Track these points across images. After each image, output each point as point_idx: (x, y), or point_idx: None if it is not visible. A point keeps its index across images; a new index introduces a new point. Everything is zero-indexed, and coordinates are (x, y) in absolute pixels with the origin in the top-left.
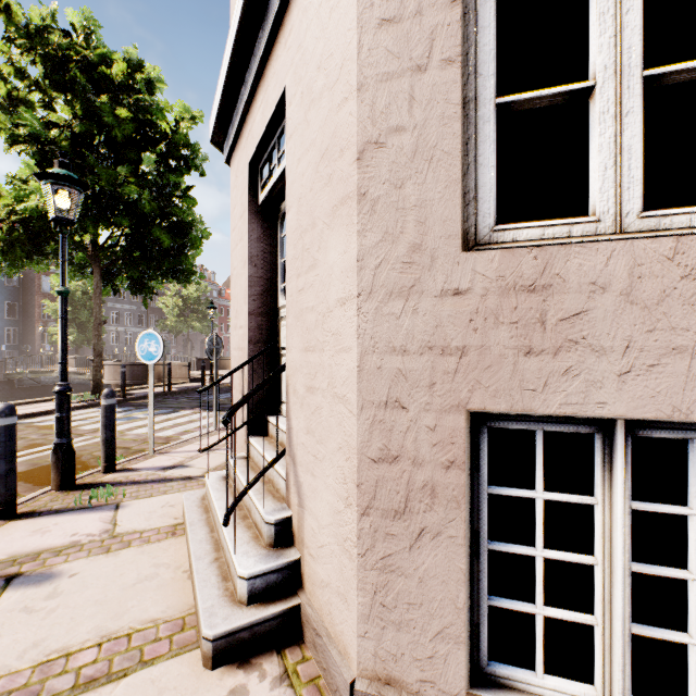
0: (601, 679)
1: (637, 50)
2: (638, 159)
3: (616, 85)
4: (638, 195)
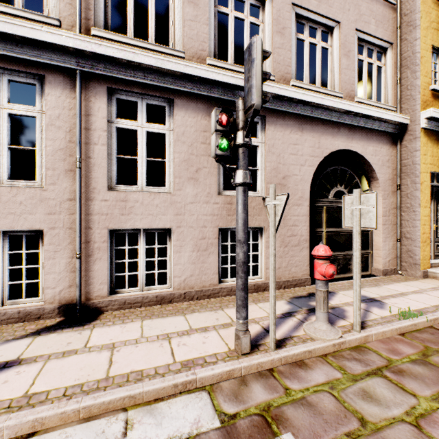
0: (0, 298)
1: (7, 140)
2: (7, 167)
3: (1, 147)
4: (7, 175)
